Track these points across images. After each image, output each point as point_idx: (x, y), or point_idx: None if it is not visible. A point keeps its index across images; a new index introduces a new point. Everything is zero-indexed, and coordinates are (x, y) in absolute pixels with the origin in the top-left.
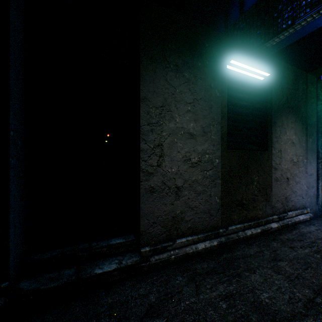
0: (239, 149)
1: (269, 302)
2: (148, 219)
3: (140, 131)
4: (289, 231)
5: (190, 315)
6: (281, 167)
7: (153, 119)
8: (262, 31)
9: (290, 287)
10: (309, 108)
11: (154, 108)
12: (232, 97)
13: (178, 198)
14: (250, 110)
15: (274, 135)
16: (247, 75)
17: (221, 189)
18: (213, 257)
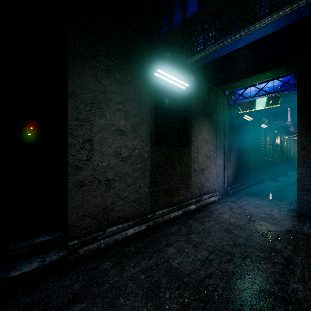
0: (165, 145)
1: (178, 266)
2: (77, 212)
3: (67, 126)
4: (202, 210)
5: (112, 292)
6: (198, 160)
7: (82, 115)
8: (184, 49)
9: (195, 252)
10: (218, 115)
11: (84, 104)
12: (160, 101)
13: (109, 190)
14: (175, 113)
15: (193, 134)
16: (172, 83)
17: (150, 180)
18: (141, 240)
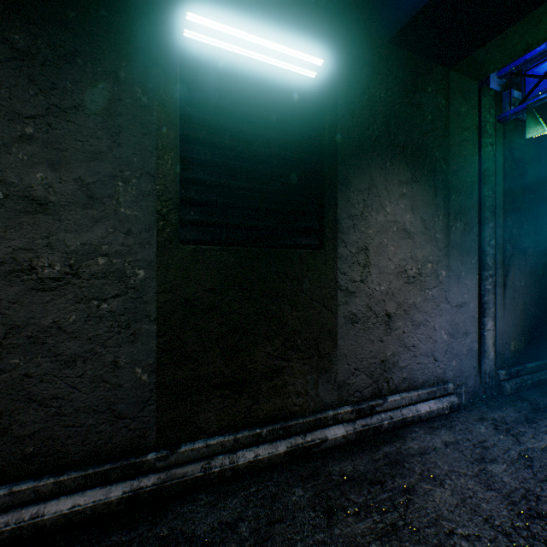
0: (232, 243)
1: None
2: None
3: None
4: (373, 446)
5: None
6: (368, 288)
7: None
8: None
9: None
10: (456, 153)
11: None
12: (212, 114)
13: None
14: (274, 149)
15: (345, 210)
16: (265, 62)
17: (158, 348)
18: (74, 546)
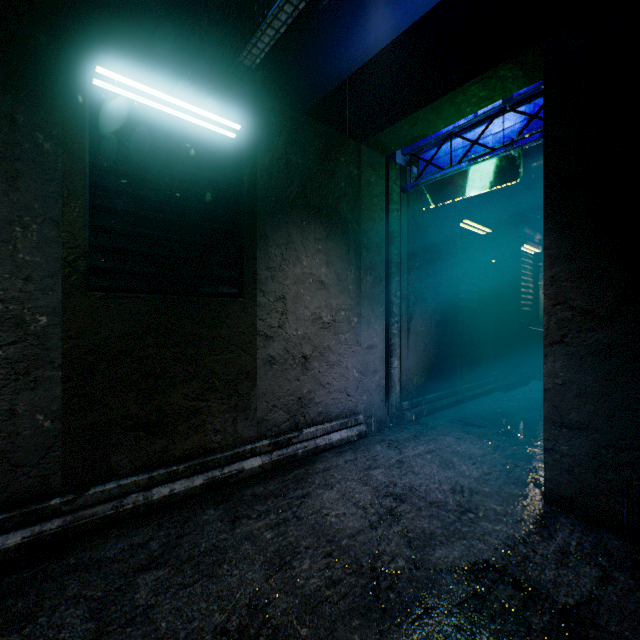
0: (148, 291)
1: None
2: None
3: None
4: (286, 471)
5: None
6: (286, 333)
7: None
8: (239, 30)
9: None
10: (367, 216)
11: None
12: (126, 164)
13: None
14: (193, 202)
15: (264, 263)
16: (184, 119)
17: (64, 394)
18: None
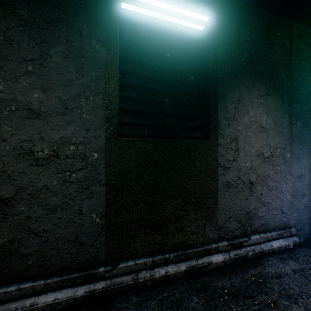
0: (151, 136)
1: None
2: None
3: None
4: (243, 269)
5: None
6: (238, 165)
7: None
8: None
9: None
10: (297, 75)
11: None
12: (138, 55)
13: (3, 217)
14: (177, 76)
15: (223, 114)
16: (171, 22)
17: (106, 202)
18: None
